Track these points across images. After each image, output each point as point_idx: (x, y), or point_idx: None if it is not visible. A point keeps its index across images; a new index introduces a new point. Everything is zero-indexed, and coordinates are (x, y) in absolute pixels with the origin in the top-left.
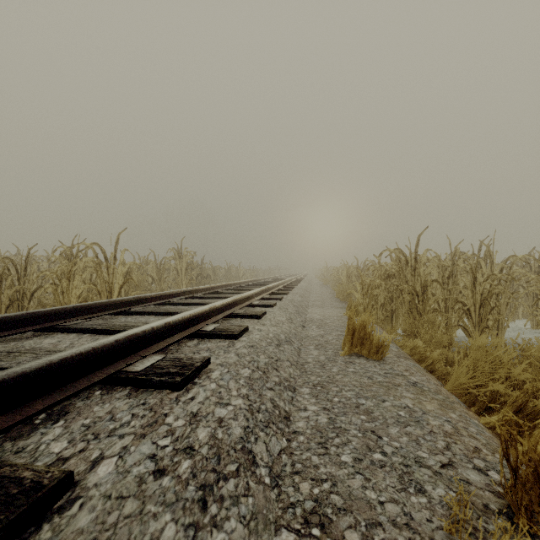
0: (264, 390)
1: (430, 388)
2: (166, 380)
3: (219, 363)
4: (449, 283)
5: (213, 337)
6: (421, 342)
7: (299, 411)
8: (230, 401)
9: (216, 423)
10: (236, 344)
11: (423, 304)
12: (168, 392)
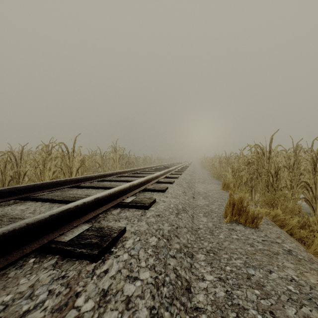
0: (168, 258)
1: (303, 256)
2: (86, 252)
3: (133, 231)
4: (293, 168)
5: (130, 207)
6: (281, 211)
7: (198, 280)
8: (138, 274)
9: (123, 305)
10: (147, 214)
11: (276, 182)
12: (86, 263)
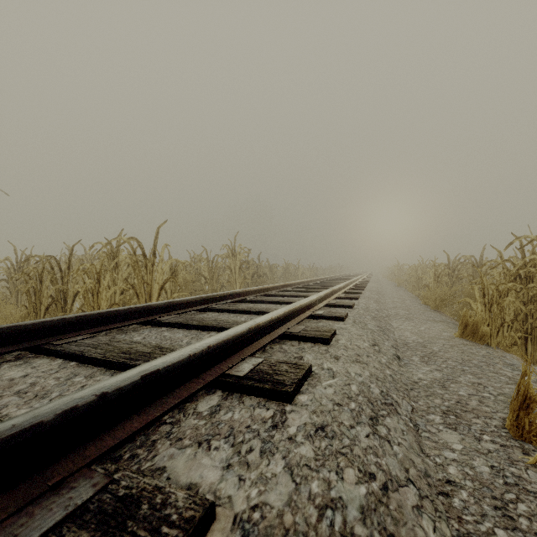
0: None
1: None
2: None
3: (238, 518)
4: None
5: (246, 392)
6: None
7: None
8: None
9: None
10: (288, 421)
11: None
12: None
